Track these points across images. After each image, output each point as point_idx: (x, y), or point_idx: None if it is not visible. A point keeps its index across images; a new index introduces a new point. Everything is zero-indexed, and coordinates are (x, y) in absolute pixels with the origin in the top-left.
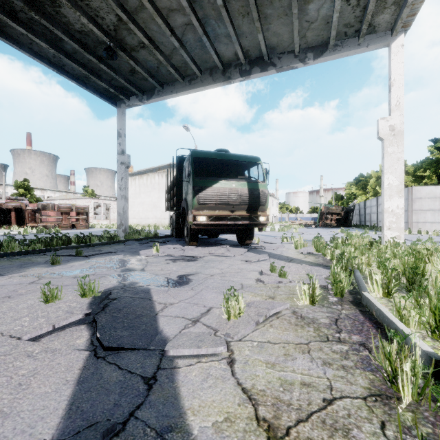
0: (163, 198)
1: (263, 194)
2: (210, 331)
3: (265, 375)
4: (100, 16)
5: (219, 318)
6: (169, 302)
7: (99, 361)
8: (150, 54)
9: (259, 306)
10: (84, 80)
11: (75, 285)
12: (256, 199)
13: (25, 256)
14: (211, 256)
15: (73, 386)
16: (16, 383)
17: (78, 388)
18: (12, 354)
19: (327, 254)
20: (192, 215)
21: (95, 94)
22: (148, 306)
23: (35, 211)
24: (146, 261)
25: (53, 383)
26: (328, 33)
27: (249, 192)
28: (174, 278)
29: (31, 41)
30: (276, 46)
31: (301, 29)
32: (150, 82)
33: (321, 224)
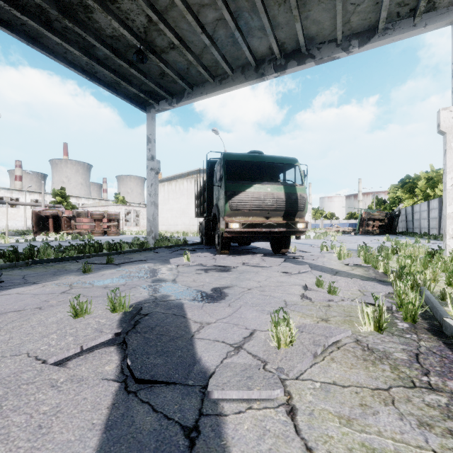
0: (192, 204)
1: (301, 198)
2: (257, 363)
3: (341, 436)
4: (131, 18)
5: (266, 345)
6: (205, 320)
7: (130, 398)
8: (180, 55)
9: (313, 332)
10: (115, 87)
11: (106, 297)
12: (294, 204)
13: (59, 263)
14: (245, 266)
15: (99, 433)
16: (36, 424)
17: (106, 436)
18: (35, 382)
19: (379, 266)
20: (224, 222)
21: (125, 100)
22: (182, 326)
23: (70, 218)
24: (177, 271)
25: (78, 428)
26: (376, 15)
27: (286, 196)
28: (208, 291)
29: (65, 50)
30: (315, 35)
31: (345, 14)
32: (179, 84)
33: (361, 231)
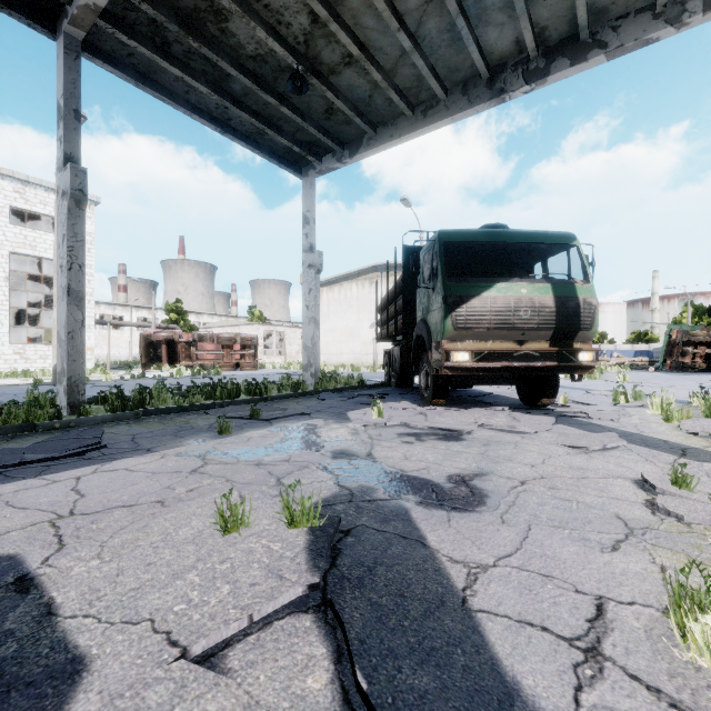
0: (365, 321)
1: (587, 306)
2: None
3: None
4: (285, 21)
5: (663, 655)
6: (472, 558)
7: None
8: (359, 75)
9: None
10: (256, 140)
11: (264, 485)
12: (572, 318)
13: (181, 414)
14: (486, 431)
15: None
16: None
17: None
18: None
19: None
20: (441, 350)
21: (271, 160)
22: (429, 569)
23: (190, 344)
24: (368, 436)
25: None
26: None
27: (557, 303)
28: (442, 482)
29: (187, 88)
30: (608, 4)
31: None
32: (355, 125)
33: (670, 365)
